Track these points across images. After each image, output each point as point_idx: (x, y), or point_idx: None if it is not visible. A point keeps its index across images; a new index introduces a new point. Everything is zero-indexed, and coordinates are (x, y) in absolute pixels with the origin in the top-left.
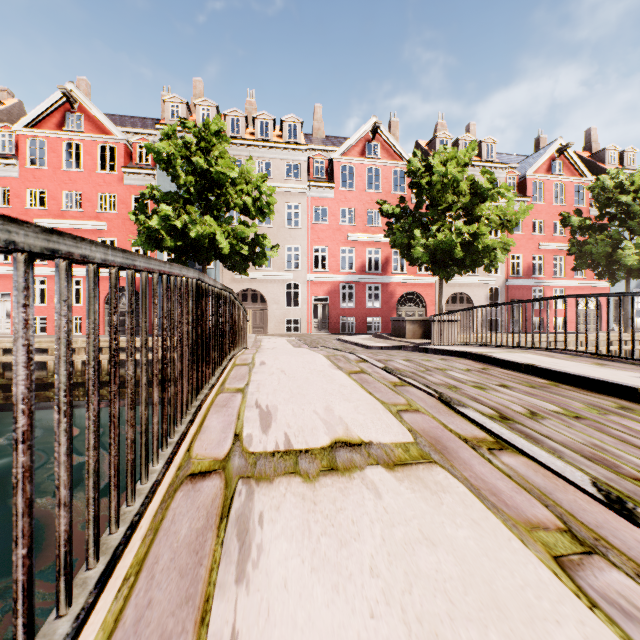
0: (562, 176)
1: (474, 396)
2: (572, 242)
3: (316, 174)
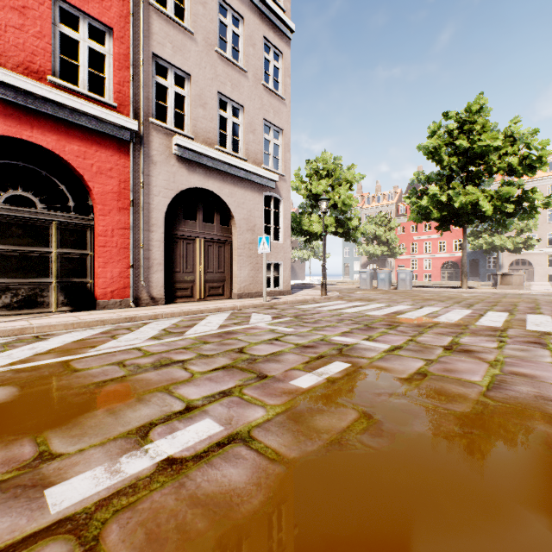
0: None
1: None
2: None
3: None
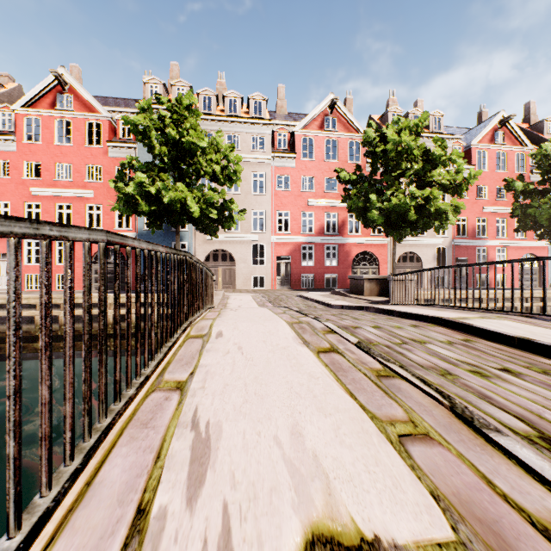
0: (504, 145)
1: (482, 391)
2: (516, 205)
3: (279, 146)
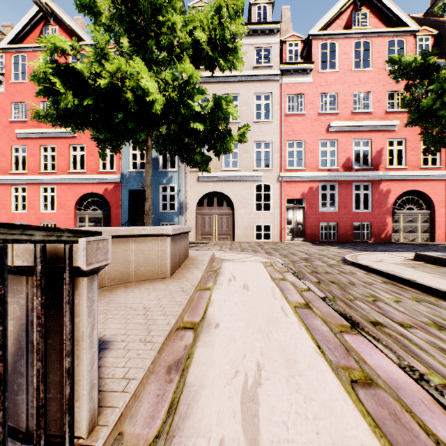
0: None
1: None
2: None
3: (289, 59)
